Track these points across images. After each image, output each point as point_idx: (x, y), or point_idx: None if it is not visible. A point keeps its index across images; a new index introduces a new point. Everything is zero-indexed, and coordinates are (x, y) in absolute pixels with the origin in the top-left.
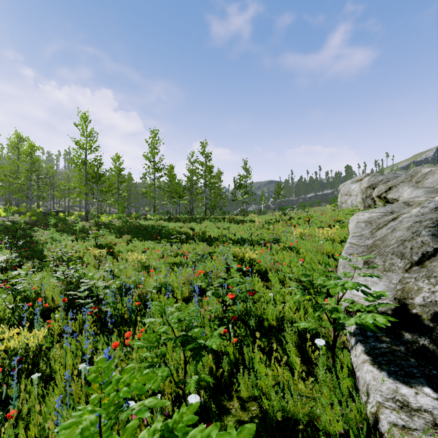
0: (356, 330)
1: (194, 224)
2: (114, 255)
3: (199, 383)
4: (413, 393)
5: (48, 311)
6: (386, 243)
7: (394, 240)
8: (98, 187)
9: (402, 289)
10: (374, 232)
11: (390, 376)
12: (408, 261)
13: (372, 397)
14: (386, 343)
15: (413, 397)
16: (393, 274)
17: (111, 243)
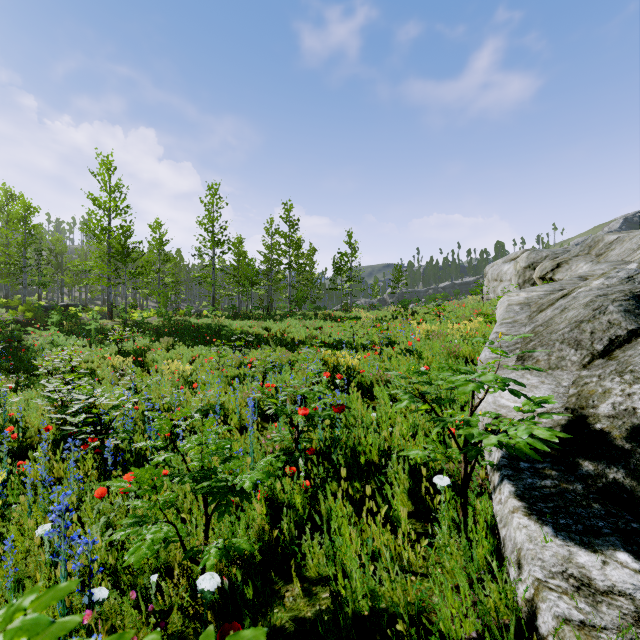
0: (501, 459)
1: (271, 322)
2: (145, 367)
3: (227, 553)
4: (598, 562)
5: (29, 448)
6: (552, 328)
7: (565, 323)
8: (126, 267)
9: (578, 393)
10: (534, 316)
11: (558, 533)
12: (588, 352)
13: (527, 572)
14: (551, 480)
15: (598, 569)
16: (563, 373)
17: (142, 350)
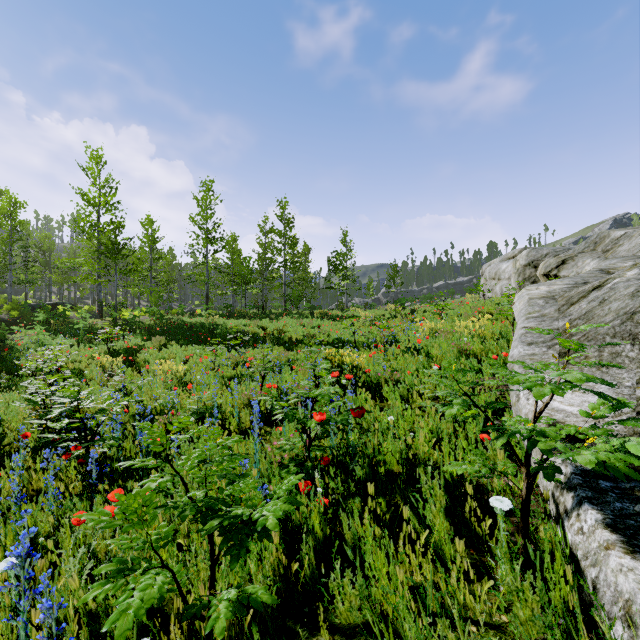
0: (573, 476)
1: (267, 321)
2: (136, 367)
3: (241, 606)
4: None
5: (7, 456)
6: (595, 321)
7: (611, 315)
8: (116, 264)
9: None
10: (565, 309)
11: None
12: None
13: None
14: None
15: None
16: (621, 371)
17: (133, 349)
